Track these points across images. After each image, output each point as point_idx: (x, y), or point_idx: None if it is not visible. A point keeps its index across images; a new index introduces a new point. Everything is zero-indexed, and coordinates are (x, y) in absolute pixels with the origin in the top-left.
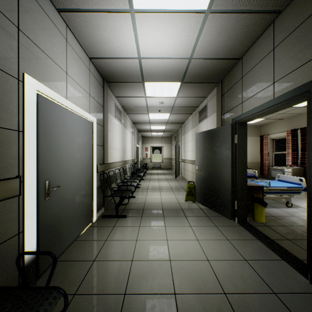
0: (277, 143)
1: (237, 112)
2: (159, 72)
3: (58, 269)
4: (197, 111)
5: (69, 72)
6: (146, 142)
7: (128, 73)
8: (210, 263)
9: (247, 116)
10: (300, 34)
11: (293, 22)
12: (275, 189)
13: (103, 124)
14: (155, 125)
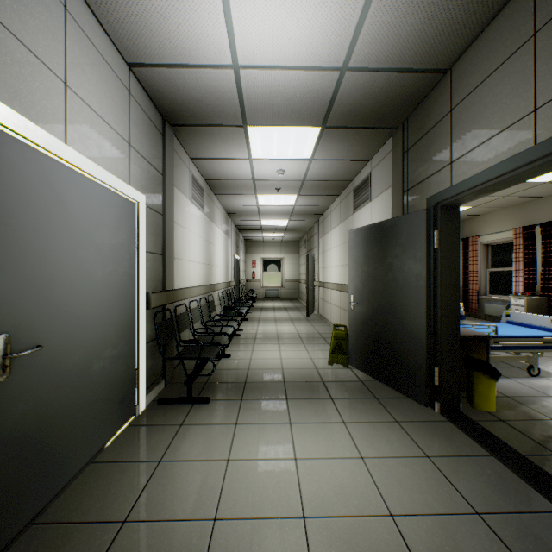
0: (494, 251)
1: (440, 184)
2: (277, 102)
3: (30, 551)
4: (350, 190)
5: (75, 83)
6: (254, 251)
7: (213, 103)
8: (398, 526)
9: (464, 190)
10: None
11: None
12: (507, 341)
13: (163, 209)
14: (269, 217)
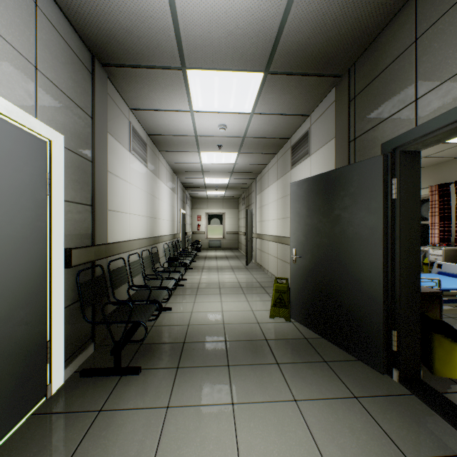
0: None
1: (399, 127)
2: (217, 36)
3: None
4: (288, 148)
5: None
6: (199, 206)
7: (146, 36)
8: None
9: (438, 128)
10: None
11: None
12: (450, 295)
13: (92, 155)
14: (212, 175)
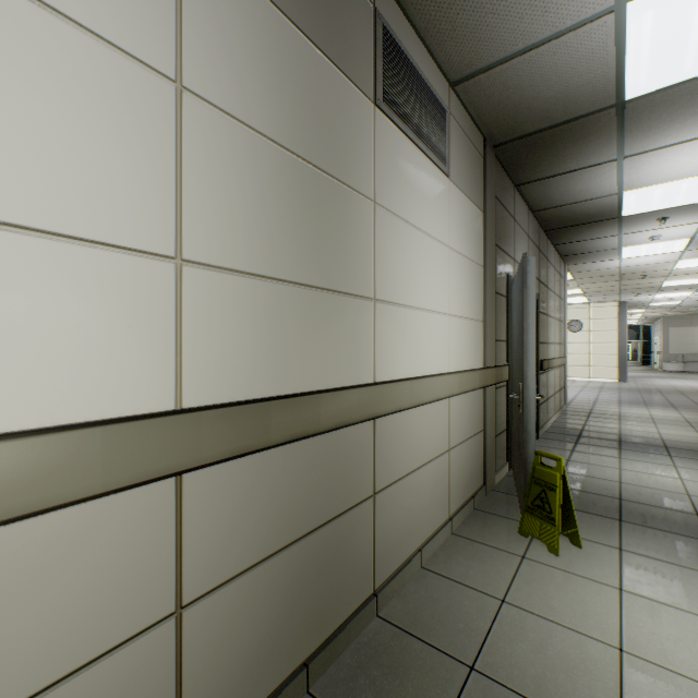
0: None
1: (511, 270)
2: None
3: None
4: None
5: None
6: None
7: None
8: (619, 456)
9: None
10: (534, 251)
11: (532, 235)
12: None
13: None
14: None
